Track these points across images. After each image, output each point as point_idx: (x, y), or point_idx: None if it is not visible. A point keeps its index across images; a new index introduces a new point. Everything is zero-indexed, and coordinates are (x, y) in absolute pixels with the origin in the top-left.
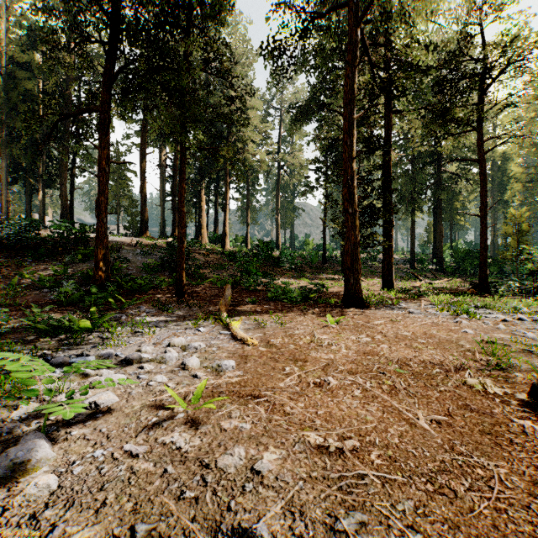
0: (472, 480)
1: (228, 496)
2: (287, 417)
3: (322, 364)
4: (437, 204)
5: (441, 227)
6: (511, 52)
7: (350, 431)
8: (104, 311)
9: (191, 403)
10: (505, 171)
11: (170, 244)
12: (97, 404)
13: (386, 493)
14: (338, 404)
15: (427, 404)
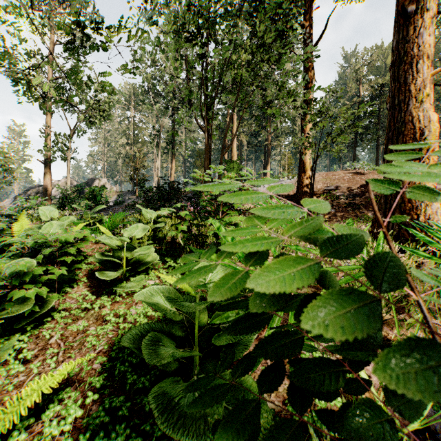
0: None
1: None
2: None
3: None
4: None
5: None
6: None
7: None
8: None
9: None
10: None
11: None
12: None
13: None
14: None
15: None
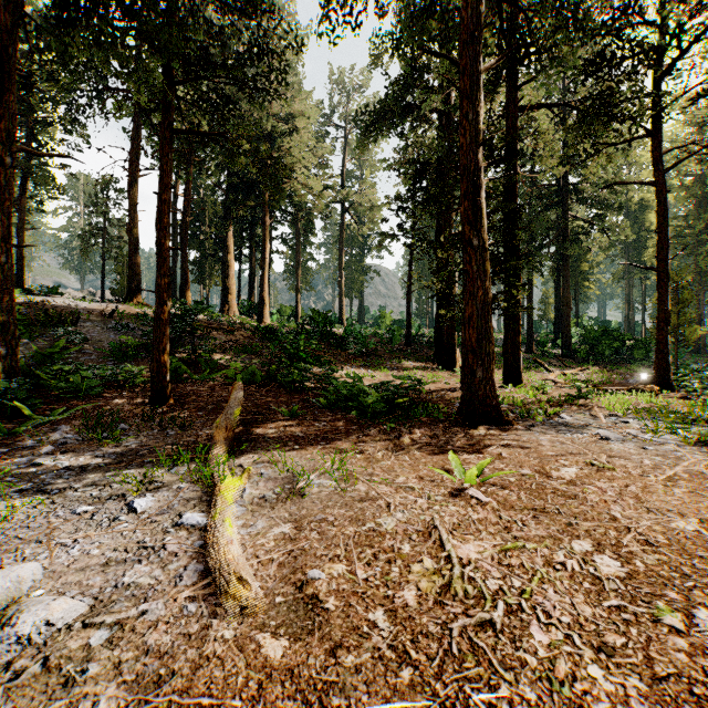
0: None
1: None
2: None
3: None
4: (563, 263)
5: (569, 295)
6: None
7: None
8: None
9: None
10: (643, 224)
11: None
12: None
13: None
14: None
15: None
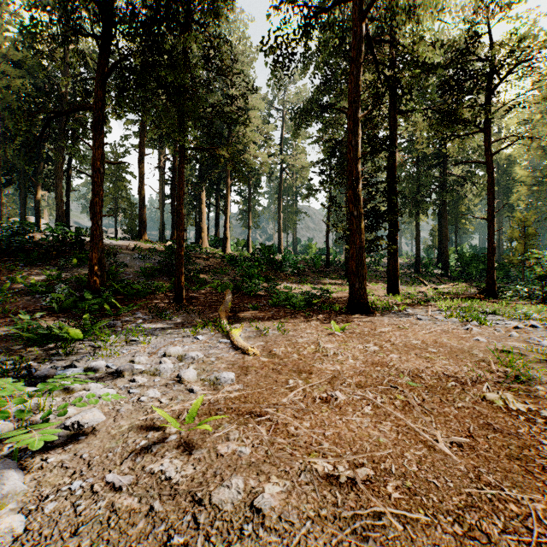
0: (506, 518)
1: (223, 541)
2: (291, 439)
3: (328, 376)
4: (442, 208)
5: (446, 231)
6: (519, 51)
7: (363, 457)
8: (98, 318)
9: (185, 423)
10: (510, 175)
11: (168, 247)
12: (80, 424)
13: (408, 536)
14: (347, 424)
15: (445, 423)
